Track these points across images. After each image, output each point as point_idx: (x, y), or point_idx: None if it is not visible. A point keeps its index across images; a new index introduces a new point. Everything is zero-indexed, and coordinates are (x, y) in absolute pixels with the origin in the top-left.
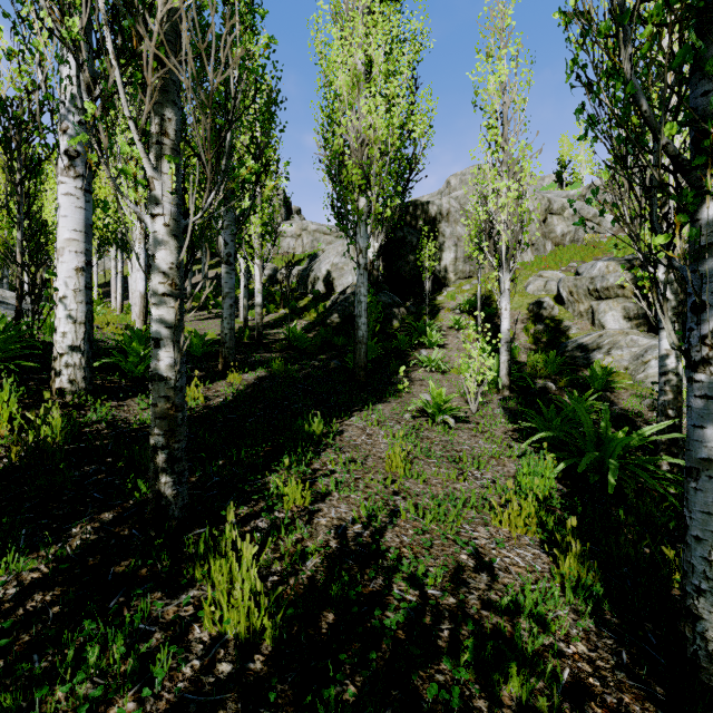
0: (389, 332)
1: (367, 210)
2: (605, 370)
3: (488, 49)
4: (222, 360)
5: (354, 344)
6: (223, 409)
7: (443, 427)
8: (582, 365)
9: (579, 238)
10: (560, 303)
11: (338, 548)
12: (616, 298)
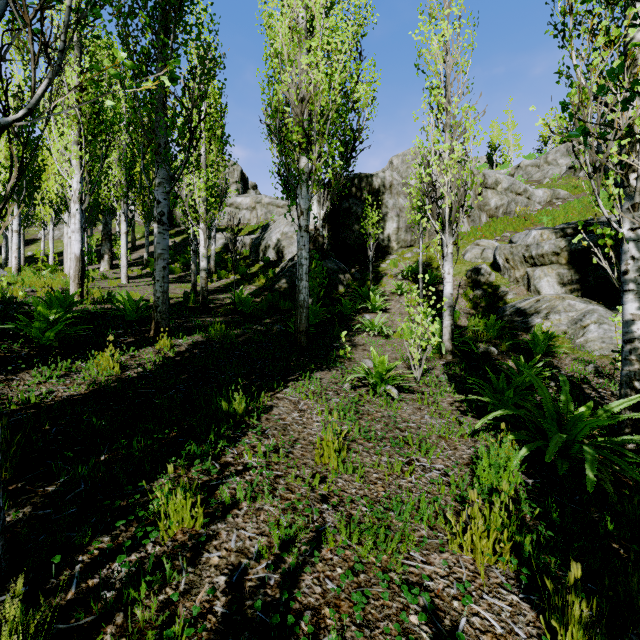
0: (334, 297)
1: (308, 170)
2: (546, 334)
3: (431, 11)
4: (154, 325)
5: (295, 308)
6: (135, 382)
7: (386, 399)
8: (521, 330)
9: (511, 211)
10: (497, 270)
11: (224, 616)
12: (551, 264)
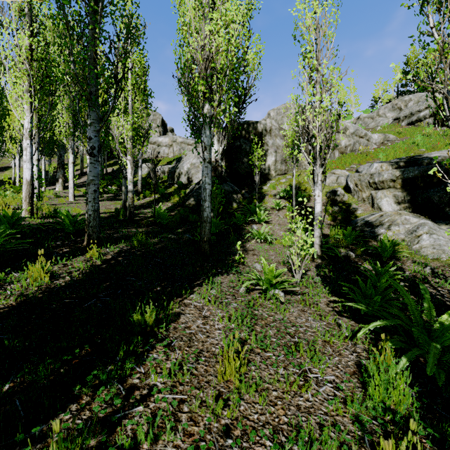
0: (230, 211)
1: (210, 115)
2: (392, 242)
3: None
4: (86, 237)
5: (200, 223)
6: (60, 293)
7: (275, 302)
8: (369, 237)
9: (356, 149)
10: (348, 192)
11: None
12: (389, 188)
